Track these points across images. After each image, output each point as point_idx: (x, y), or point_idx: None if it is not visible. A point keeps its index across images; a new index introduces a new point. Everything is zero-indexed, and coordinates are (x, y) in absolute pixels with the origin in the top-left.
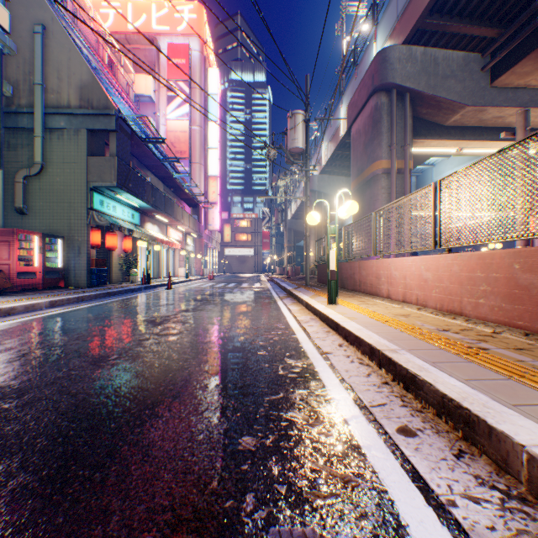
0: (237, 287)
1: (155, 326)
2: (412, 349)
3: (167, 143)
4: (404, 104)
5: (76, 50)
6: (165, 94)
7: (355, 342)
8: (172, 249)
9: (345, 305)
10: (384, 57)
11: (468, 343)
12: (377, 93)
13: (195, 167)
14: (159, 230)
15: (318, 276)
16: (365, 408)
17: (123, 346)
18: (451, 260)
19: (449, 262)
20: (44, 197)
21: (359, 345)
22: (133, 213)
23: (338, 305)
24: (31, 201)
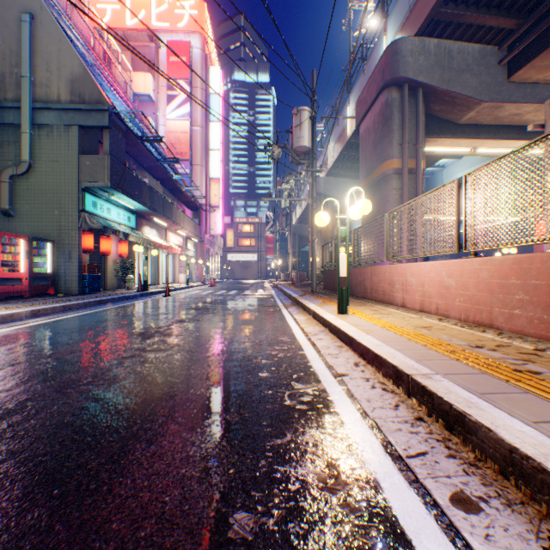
0: (239, 294)
1: (144, 340)
2: (448, 373)
3: (167, 144)
4: (417, 100)
5: (66, 40)
6: (165, 93)
7: (374, 361)
8: (172, 254)
9: (357, 315)
10: (395, 50)
11: (513, 364)
12: (387, 88)
13: (196, 169)
14: (157, 234)
15: (324, 283)
16: (400, 459)
17: (100, 366)
18: (479, 264)
19: (476, 267)
20: (32, 198)
21: (380, 366)
22: (129, 216)
23: (349, 315)
24: (18, 202)
